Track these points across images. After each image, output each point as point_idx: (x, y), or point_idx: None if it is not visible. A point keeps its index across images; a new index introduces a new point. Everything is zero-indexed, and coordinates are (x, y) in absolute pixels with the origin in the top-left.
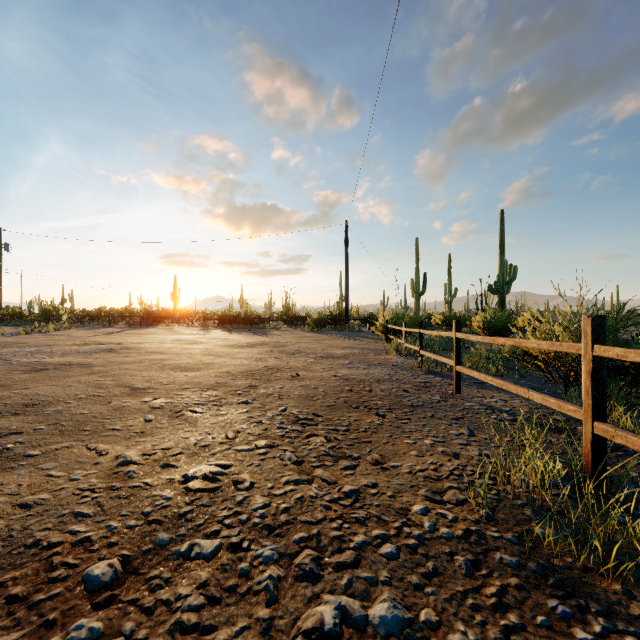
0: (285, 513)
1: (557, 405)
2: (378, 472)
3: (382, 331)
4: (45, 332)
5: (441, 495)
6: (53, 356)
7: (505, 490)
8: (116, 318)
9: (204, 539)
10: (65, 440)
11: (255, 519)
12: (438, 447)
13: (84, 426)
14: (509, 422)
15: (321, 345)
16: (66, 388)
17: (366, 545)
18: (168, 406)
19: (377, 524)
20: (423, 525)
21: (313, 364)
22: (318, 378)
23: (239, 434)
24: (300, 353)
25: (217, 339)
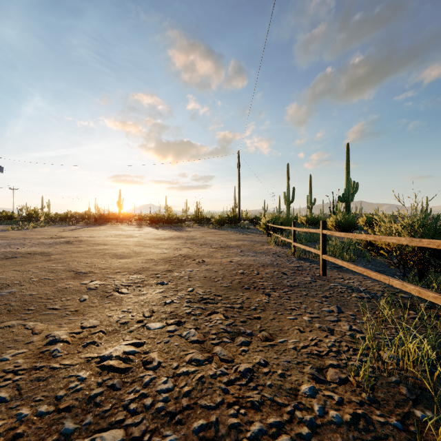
0: (186, 396)
1: (417, 291)
2: (268, 349)
3: (264, 228)
4: (27, 229)
5: (324, 372)
6: (24, 247)
7: (380, 368)
8: (78, 219)
9: (108, 427)
10: (9, 319)
11: (158, 403)
12: (315, 323)
13: (29, 306)
14: (366, 299)
15: (221, 238)
16: (24, 273)
17: (262, 435)
18: (101, 287)
19: (271, 408)
20: (313, 409)
21: (215, 252)
22: (218, 263)
23: (154, 312)
24: (206, 244)
25: (147, 234)
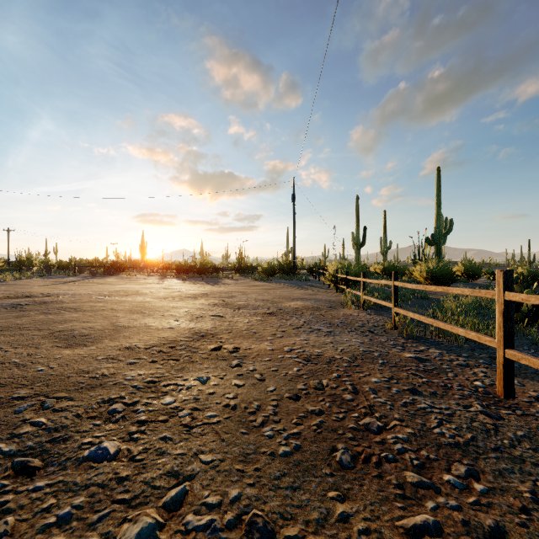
0: None
1: None
2: None
3: (332, 281)
4: (3, 281)
5: None
6: None
7: None
8: (82, 268)
9: None
10: None
11: None
12: None
13: None
14: None
15: (270, 295)
16: None
17: None
18: None
19: None
20: None
21: (260, 325)
22: (266, 355)
23: None
24: (247, 307)
25: (163, 289)
